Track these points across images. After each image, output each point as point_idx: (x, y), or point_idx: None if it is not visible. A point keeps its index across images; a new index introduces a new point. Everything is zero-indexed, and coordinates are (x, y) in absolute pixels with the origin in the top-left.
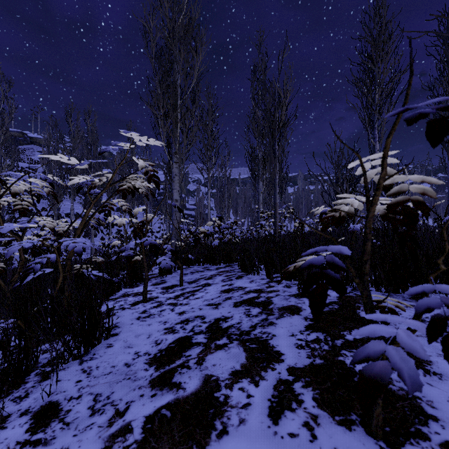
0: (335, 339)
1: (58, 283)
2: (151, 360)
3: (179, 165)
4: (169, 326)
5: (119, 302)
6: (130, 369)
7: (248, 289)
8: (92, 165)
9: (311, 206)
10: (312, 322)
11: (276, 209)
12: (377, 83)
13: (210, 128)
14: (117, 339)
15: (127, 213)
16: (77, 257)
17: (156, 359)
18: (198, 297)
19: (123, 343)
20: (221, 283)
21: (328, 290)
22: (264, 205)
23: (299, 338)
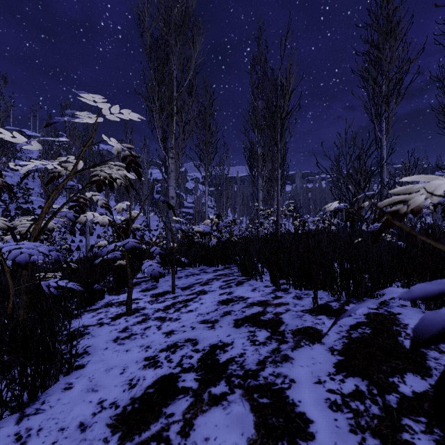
0: (385, 393)
1: (10, 299)
2: (116, 420)
3: (176, 160)
4: (151, 354)
5: (99, 314)
6: (83, 436)
7: (251, 300)
8: (87, 162)
9: (309, 204)
10: (342, 357)
11: (278, 206)
12: (384, 73)
13: (207, 123)
14: (81, 375)
15: (125, 211)
16: (72, 256)
17: (124, 418)
18: (192, 309)
19: (87, 382)
20: (218, 290)
21: (350, 303)
22: (263, 203)
23: (330, 388)
